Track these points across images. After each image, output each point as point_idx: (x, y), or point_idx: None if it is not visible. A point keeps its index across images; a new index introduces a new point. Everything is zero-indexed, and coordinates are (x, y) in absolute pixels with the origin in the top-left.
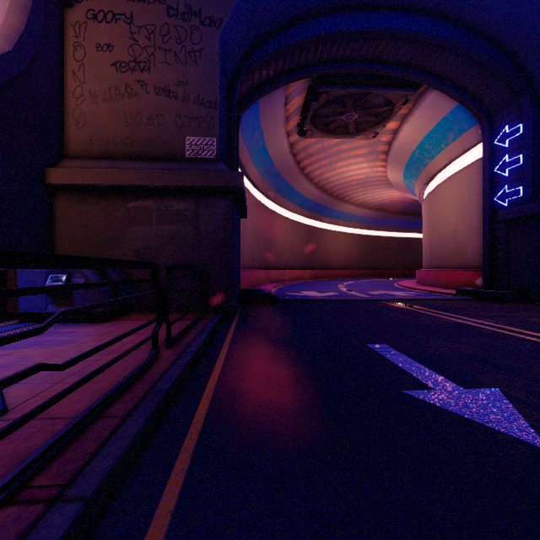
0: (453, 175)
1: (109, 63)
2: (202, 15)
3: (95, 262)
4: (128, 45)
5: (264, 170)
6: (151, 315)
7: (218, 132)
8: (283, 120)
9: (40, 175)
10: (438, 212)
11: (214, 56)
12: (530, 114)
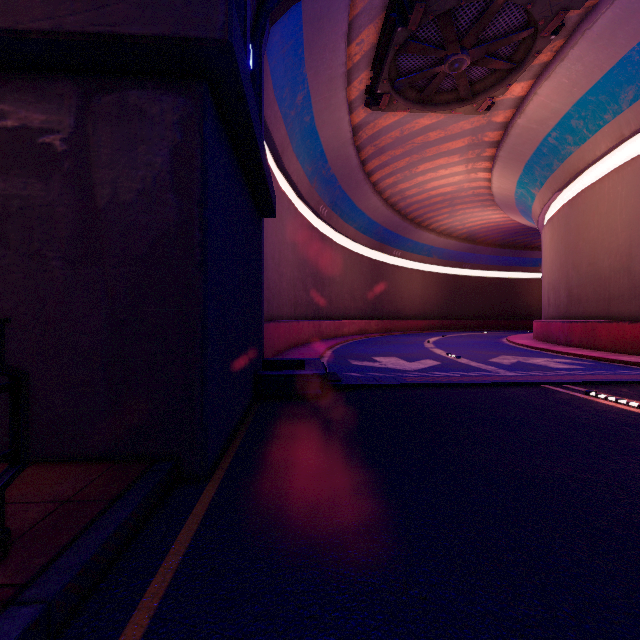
0: (624, 164)
1: None
2: None
3: None
4: None
5: (313, 170)
6: None
7: None
8: (344, 72)
9: None
10: (587, 229)
11: None
12: None
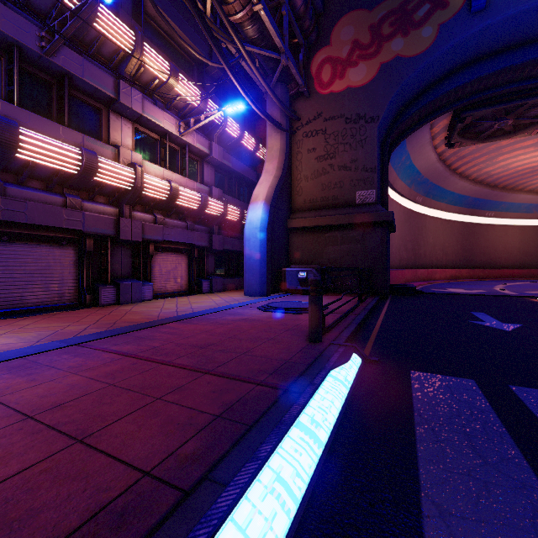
0: None
1: (314, 158)
2: (366, 117)
3: (354, 269)
4: (324, 146)
5: (411, 181)
6: (339, 294)
7: (376, 186)
8: (429, 141)
9: (286, 224)
10: None
11: (374, 140)
12: None
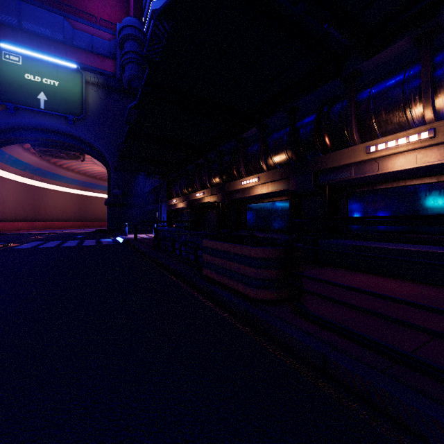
0: None
1: None
2: None
3: None
4: None
5: (25, 168)
6: None
7: None
8: (23, 151)
9: None
10: None
11: None
12: (108, 172)
